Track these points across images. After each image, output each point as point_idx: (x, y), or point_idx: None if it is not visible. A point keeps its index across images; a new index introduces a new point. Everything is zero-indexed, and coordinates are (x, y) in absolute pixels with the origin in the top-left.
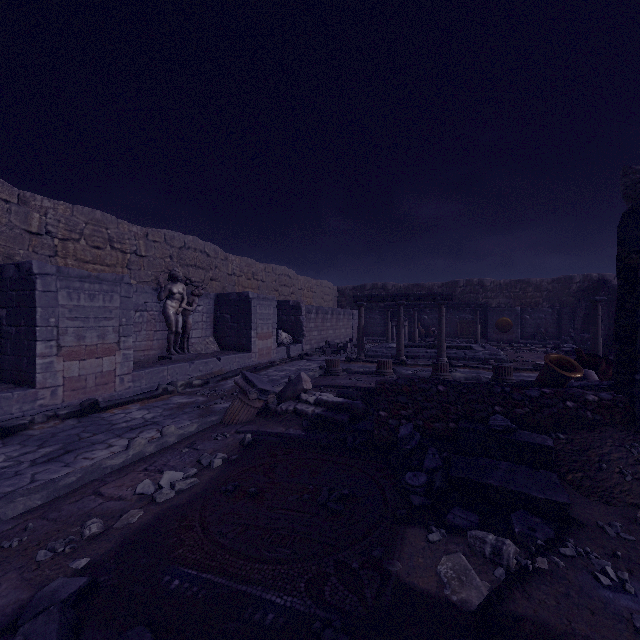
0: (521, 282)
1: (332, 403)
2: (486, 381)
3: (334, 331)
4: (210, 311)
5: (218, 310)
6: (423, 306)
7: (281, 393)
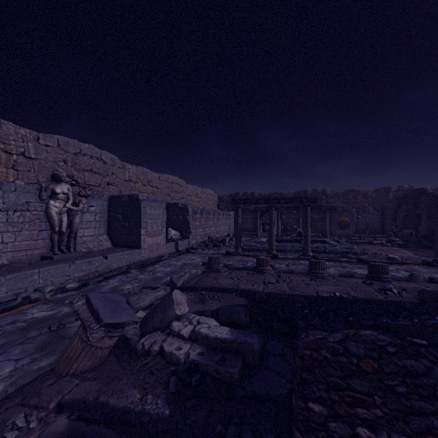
0: (353, 191)
1: (215, 340)
2: (359, 277)
3: (215, 228)
4: (104, 211)
5: (111, 210)
6: (285, 208)
7: (146, 320)
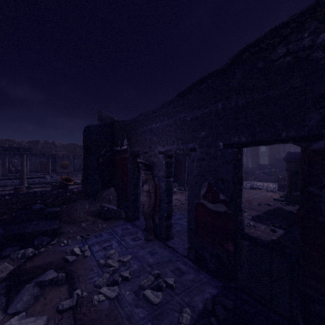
0: (74, 144)
1: None
2: None
3: None
4: None
5: None
6: (13, 154)
7: None
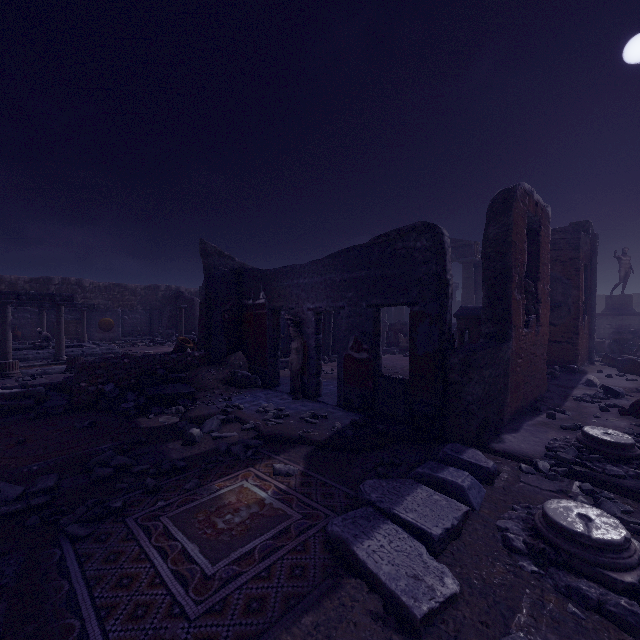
0: (120, 286)
1: (11, 394)
2: None
3: None
4: None
5: None
6: (17, 304)
7: None
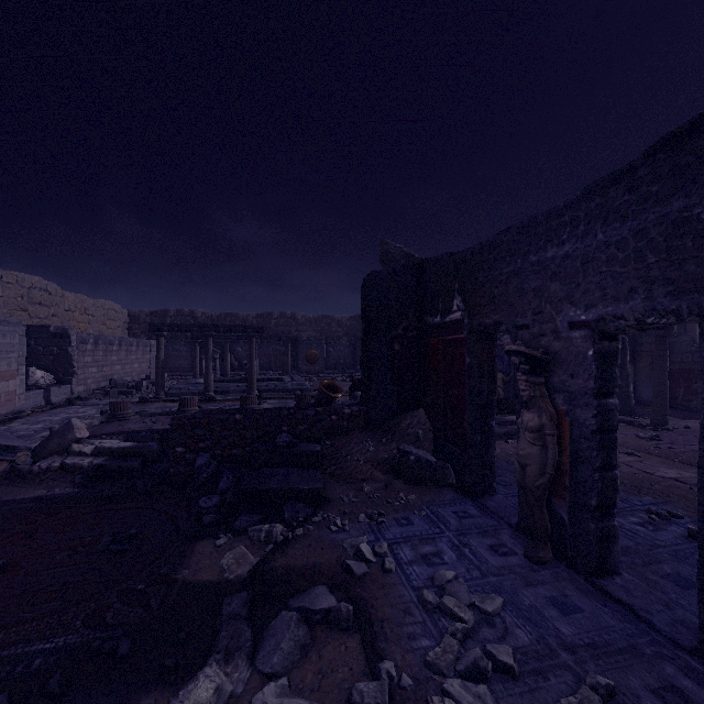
0: (327, 318)
1: (118, 450)
2: None
3: (123, 366)
4: None
5: None
6: (236, 338)
7: (39, 448)
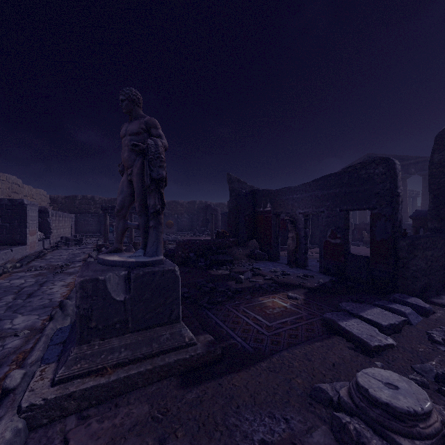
0: (175, 202)
1: None
2: None
3: (63, 230)
4: None
5: None
6: None
7: None
